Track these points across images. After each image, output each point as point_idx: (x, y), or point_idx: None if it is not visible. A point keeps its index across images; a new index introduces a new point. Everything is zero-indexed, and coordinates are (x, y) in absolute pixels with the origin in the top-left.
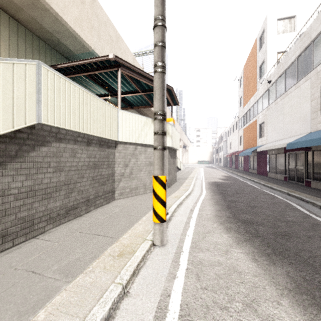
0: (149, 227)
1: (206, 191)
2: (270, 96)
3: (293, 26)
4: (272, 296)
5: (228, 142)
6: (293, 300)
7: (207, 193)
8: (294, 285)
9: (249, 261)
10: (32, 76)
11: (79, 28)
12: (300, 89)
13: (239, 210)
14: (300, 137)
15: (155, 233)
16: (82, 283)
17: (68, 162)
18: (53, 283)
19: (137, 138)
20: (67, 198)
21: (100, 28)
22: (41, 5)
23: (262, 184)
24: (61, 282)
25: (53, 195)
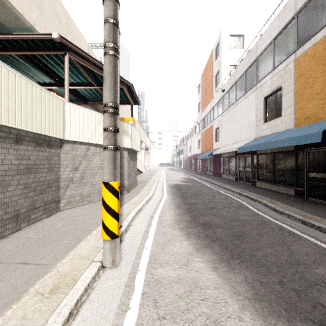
0: (99, 244)
1: (167, 195)
2: (224, 104)
3: (241, 43)
4: (234, 311)
5: (188, 145)
6: (253, 311)
7: (168, 197)
8: (252, 292)
9: (210, 271)
10: None
11: None
12: (248, 99)
13: (199, 213)
14: (248, 142)
15: (104, 253)
16: None
17: None
18: None
19: (89, 137)
20: None
21: (43, 1)
22: None
23: (218, 185)
24: None
25: None
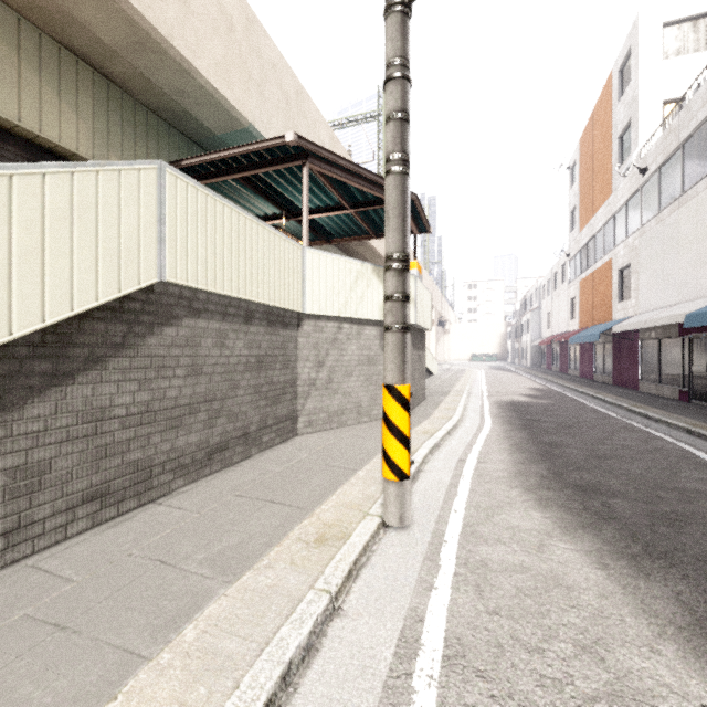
0: (372, 492)
1: (493, 422)
2: (645, 204)
3: (702, 37)
4: (639, 637)
5: (544, 312)
6: (685, 647)
7: (496, 426)
8: (690, 619)
9: (590, 567)
10: (151, 192)
11: (224, 83)
12: None
13: (569, 464)
14: None
15: (387, 502)
16: (253, 585)
17: (211, 356)
18: (202, 583)
19: (342, 306)
20: (209, 429)
21: (264, 78)
22: (153, 45)
23: (625, 408)
24: (215, 581)
25: (185, 421)
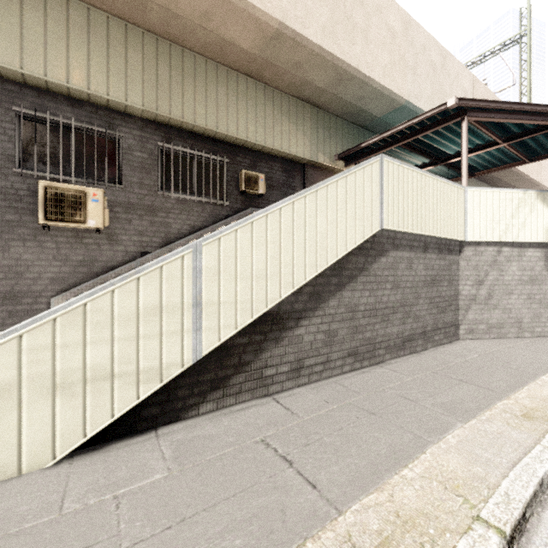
0: None
1: None
2: None
3: None
4: None
5: None
6: None
7: None
8: None
9: None
10: (376, 176)
11: (389, 79)
12: None
13: None
14: None
15: None
16: (481, 428)
17: (403, 276)
18: (441, 416)
19: (502, 232)
20: (402, 325)
21: (416, 60)
22: (347, 76)
23: None
24: (450, 418)
25: (390, 318)
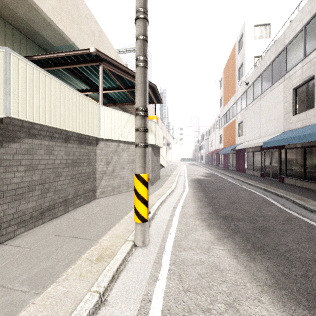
0: (131, 227)
1: (189, 188)
2: (248, 97)
3: (268, 33)
4: (253, 294)
5: (210, 140)
6: (272, 296)
7: (190, 190)
8: (273, 281)
9: (230, 258)
10: None
11: (58, 19)
12: (275, 91)
13: (220, 207)
14: (274, 136)
15: (136, 234)
16: (53, 293)
17: (43, 159)
18: (20, 296)
19: (119, 135)
20: (42, 199)
21: (81, 21)
22: None
23: (241, 180)
24: (29, 294)
25: (25, 196)
